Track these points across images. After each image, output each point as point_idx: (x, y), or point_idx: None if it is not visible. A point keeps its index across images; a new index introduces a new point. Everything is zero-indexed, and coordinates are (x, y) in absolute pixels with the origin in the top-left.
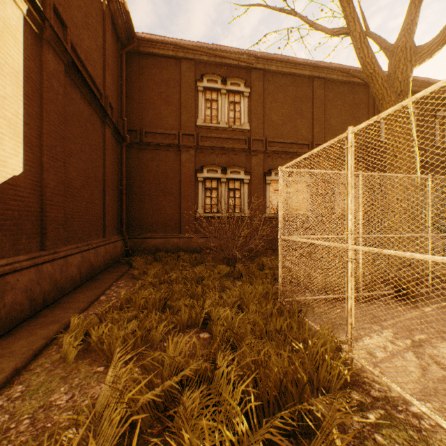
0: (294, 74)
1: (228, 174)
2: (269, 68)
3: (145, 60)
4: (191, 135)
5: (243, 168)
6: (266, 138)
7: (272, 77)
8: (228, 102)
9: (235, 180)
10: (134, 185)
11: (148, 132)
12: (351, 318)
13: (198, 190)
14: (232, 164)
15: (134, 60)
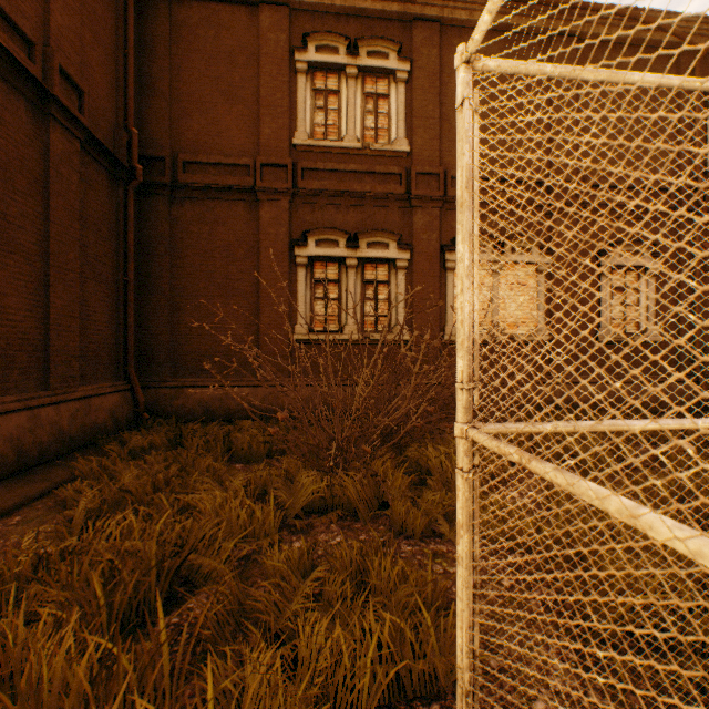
0: (508, 28)
1: (361, 249)
2: (452, 16)
3: (184, 11)
4: (281, 167)
5: (395, 236)
6: (446, 170)
7: (460, 37)
8: (362, 94)
9: (377, 263)
10: (159, 275)
11: (190, 161)
12: None
13: (297, 284)
14: (371, 227)
15: (161, 11)
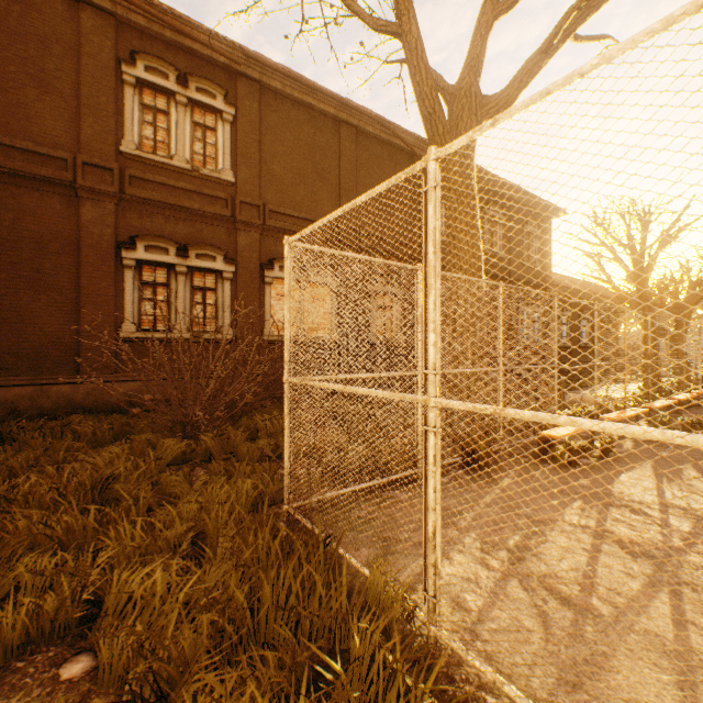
0: (312, 106)
1: (191, 259)
2: (270, 83)
3: None
4: (107, 169)
5: (222, 252)
6: (265, 203)
7: (276, 100)
8: (191, 121)
9: (206, 272)
10: None
11: None
12: (435, 553)
13: (124, 285)
14: (200, 240)
15: None
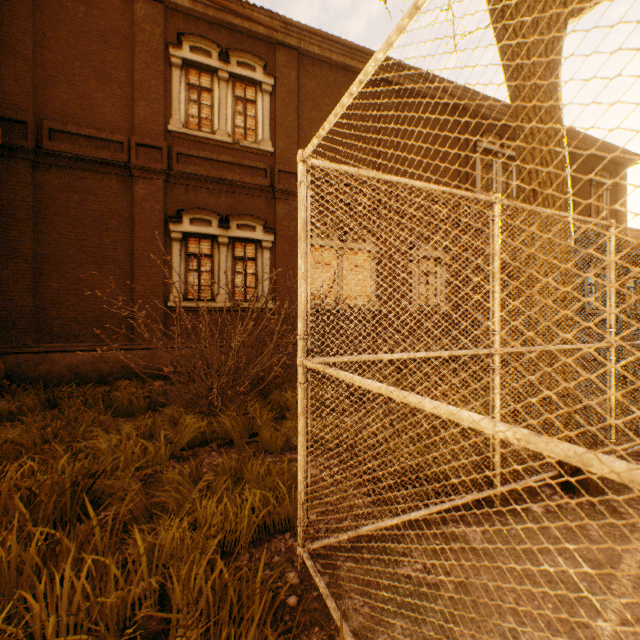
0: (350, 68)
1: (232, 229)
2: (308, 49)
3: None
4: (156, 148)
5: (261, 221)
6: None
7: (314, 66)
8: (233, 96)
9: (246, 242)
10: (20, 239)
11: (58, 129)
12: None
13: (172, 257)
14: (241, 211)
15: None
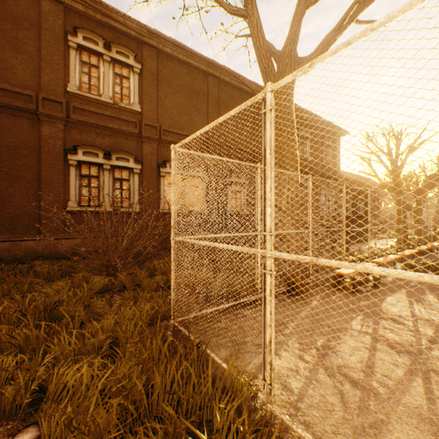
0: (190, 64)
1: (113, 160)
2: (164, 49)
3: None
4: (58, 102)
5: (133, 156)
6: (160, 125)
7: (167, 60)
8: (113, 73)
9: (122, 169)
10: None
11: None
12: (271, 355)
13: (69, 176)
14: (119, 148)
15: None
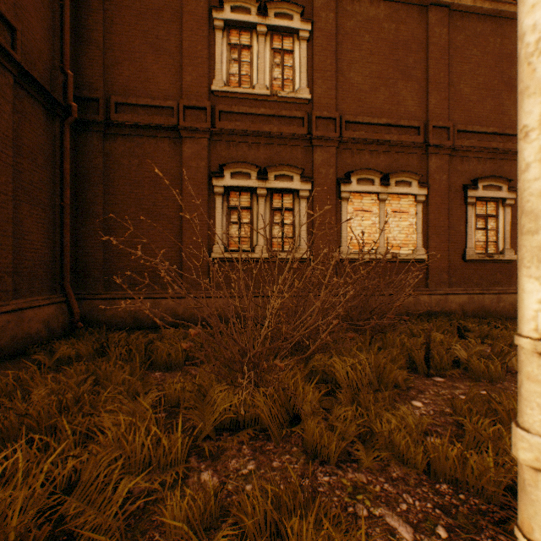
0: None
1: (270, 181)
2: None
3: None
4: (201, 109)
5: (298, 170)
6: (341, 115)
7: (353, 4)
8: (270, 49)
9: (283, 193)
10: (94, 201)
11: (122, 102)
12: None
13: (214, 210)
14: (278, 162)
15: None
